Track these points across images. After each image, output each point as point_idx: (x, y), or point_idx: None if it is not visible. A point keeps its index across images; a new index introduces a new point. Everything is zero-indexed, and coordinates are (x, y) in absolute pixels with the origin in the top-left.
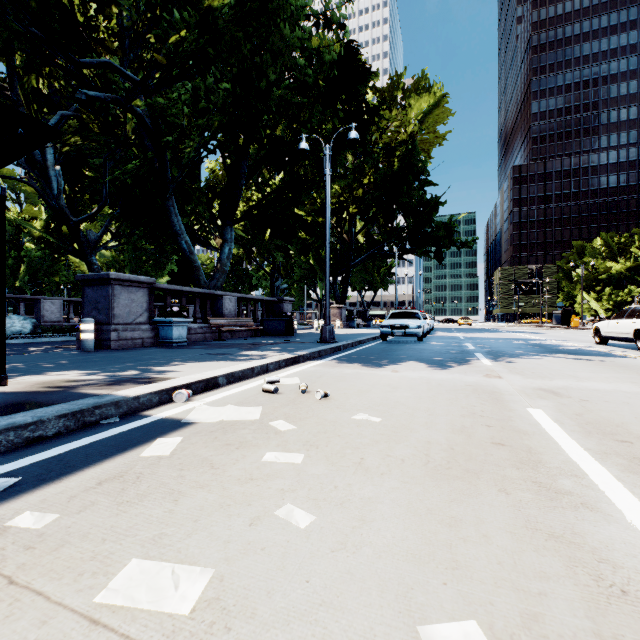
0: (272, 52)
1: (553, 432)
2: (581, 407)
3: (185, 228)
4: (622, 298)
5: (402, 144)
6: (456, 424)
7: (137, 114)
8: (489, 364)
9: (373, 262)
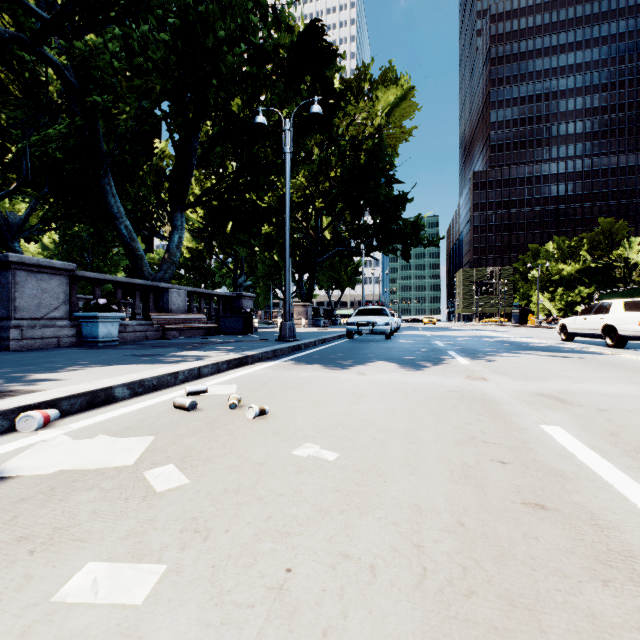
0: (220, 1)
1: (604, 472)
2: (607, 421)
3: (127, 212)
4: (572, 298)
5: (369, 137)
6: (453, 460)
7: (53, 64)
8: (467, 363)
9: (340, 261)
